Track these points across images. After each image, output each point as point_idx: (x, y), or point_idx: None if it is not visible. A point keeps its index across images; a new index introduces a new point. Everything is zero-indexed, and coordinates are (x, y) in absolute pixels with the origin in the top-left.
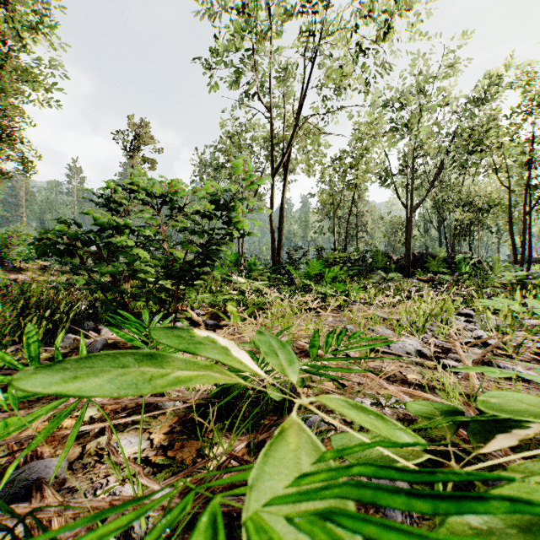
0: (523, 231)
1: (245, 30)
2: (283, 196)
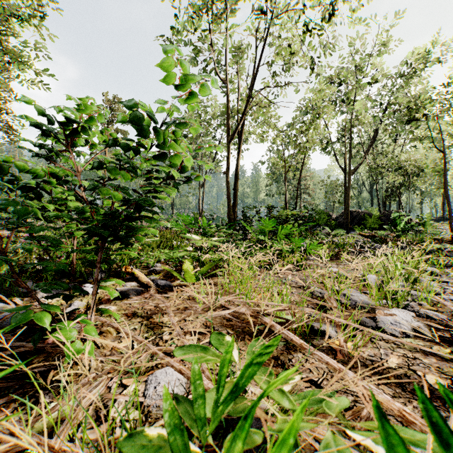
0: None
1: (203, 9)
2: (238, 160)
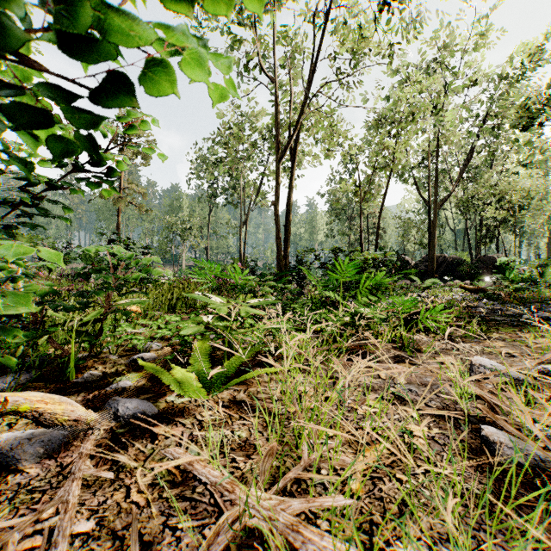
0: None
1: None
2: (291, 187)
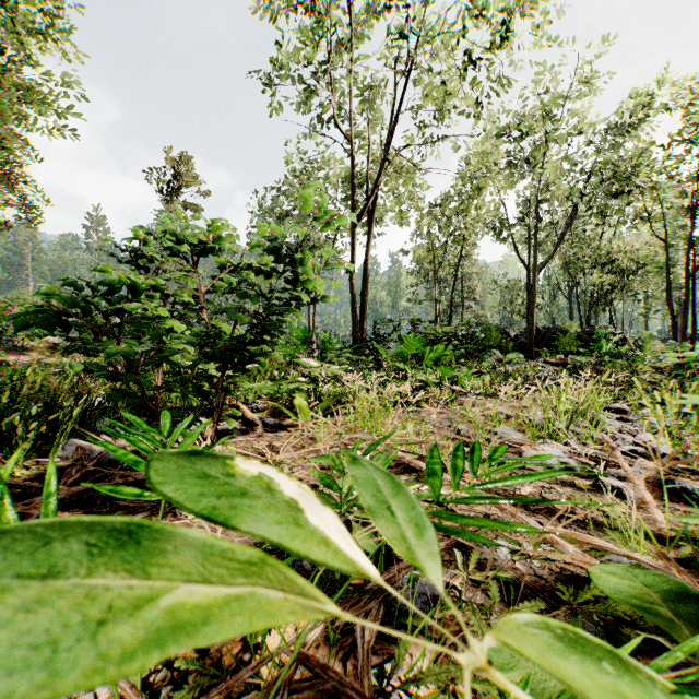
0: (685, 298)
1: (317, 33)
2: (368, 252)
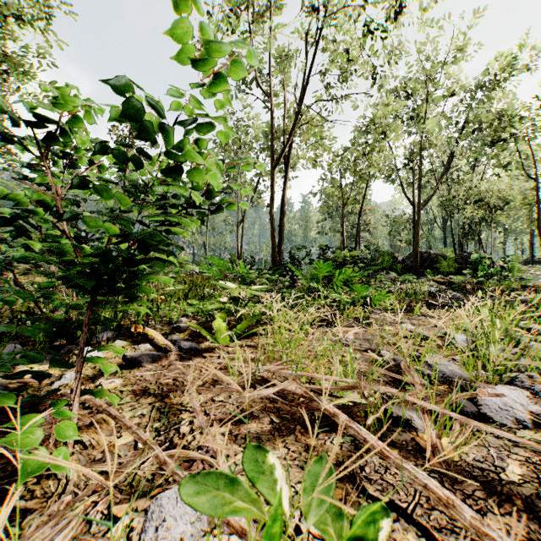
0: None
1: (242, 5)
2: (285, 190)
